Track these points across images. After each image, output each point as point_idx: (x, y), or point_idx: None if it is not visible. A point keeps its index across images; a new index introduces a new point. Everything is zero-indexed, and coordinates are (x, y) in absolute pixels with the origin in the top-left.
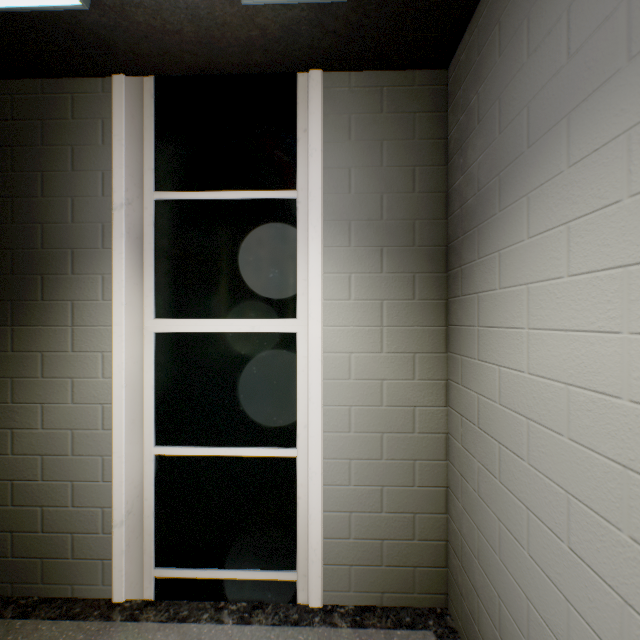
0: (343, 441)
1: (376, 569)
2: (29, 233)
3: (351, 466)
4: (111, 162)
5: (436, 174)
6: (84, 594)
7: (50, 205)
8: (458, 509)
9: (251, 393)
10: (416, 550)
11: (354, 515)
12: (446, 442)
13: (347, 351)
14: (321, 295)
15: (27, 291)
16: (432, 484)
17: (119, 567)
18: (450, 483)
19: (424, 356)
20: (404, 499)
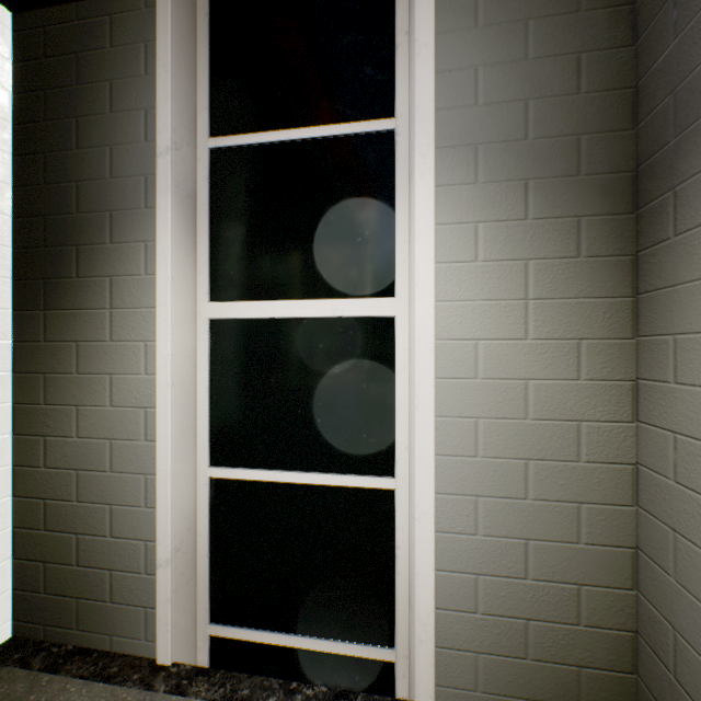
0: (466, 469)
1: (517, 663)
2: (63, 195)
3: (478, 506)
4: (155, 96)
5: (616, 61)
6: (124, 649)
7: (86, 158)
8: (665, 586)
9: (332, 400)
10: (582, 641)
11: (482, 579)
12: (633, 478)
13: (472, 337)
14: (433, 255)
15: (61, 267)
16: (609, 542)
17: (164, 619)
18: (643, 542)
19: (595, 344)
20: (562, 561)
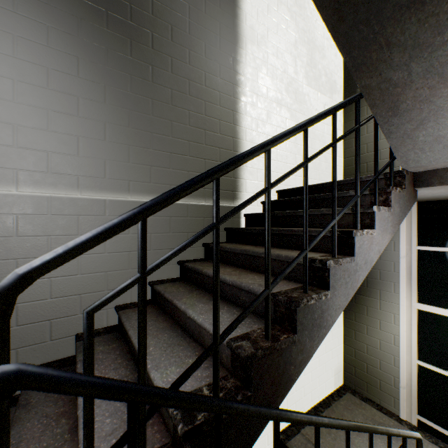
0: None
1: None
2: None
3: None
4: None
5: None
6: None
7: None
8: None
9: None
10: None
11: None
12: None
13: None
14: None
15: None
16: None
17: None
18: None
19: None
20: None
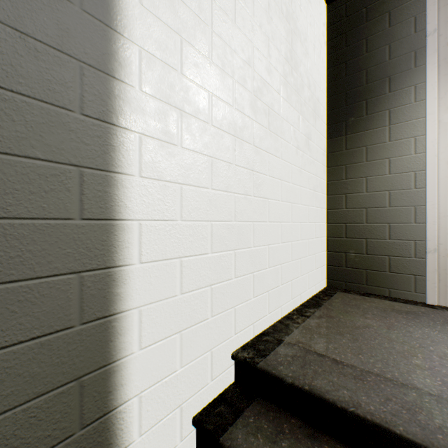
0: None
1: None
2: (356, 79)
3: None
4: (421, 7)
5: None
6: (398, 296)
7: (371, 56)
8: None
9: None
10: None
11: None
12: None
13: None
14: None
15: (355, 113)
16: None
17: (431, 281)
18: None
19: None
20: None
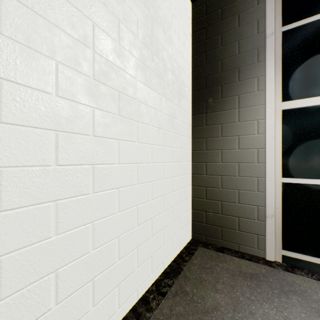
0: None
1: None
2: (214, 67)
3: None
4: (263, 13)
5: None
6: (245, 251)
7: (225, 49)
8: None
9: None
10: None
11: None
12: None
13: None
14: None
15: (213, 95)
16: None
17: (270, 240)
18: None
19: None
20: None
